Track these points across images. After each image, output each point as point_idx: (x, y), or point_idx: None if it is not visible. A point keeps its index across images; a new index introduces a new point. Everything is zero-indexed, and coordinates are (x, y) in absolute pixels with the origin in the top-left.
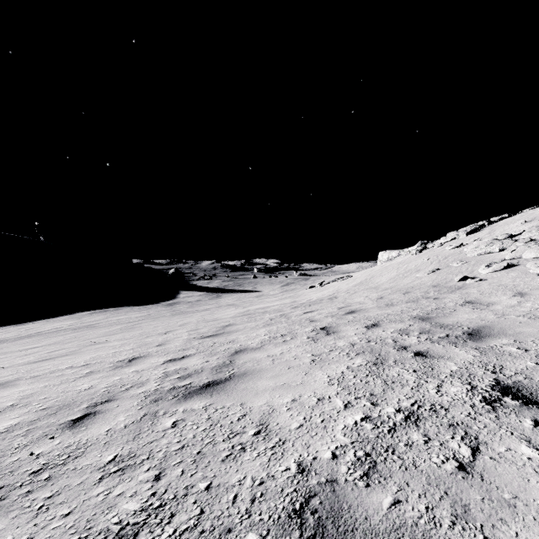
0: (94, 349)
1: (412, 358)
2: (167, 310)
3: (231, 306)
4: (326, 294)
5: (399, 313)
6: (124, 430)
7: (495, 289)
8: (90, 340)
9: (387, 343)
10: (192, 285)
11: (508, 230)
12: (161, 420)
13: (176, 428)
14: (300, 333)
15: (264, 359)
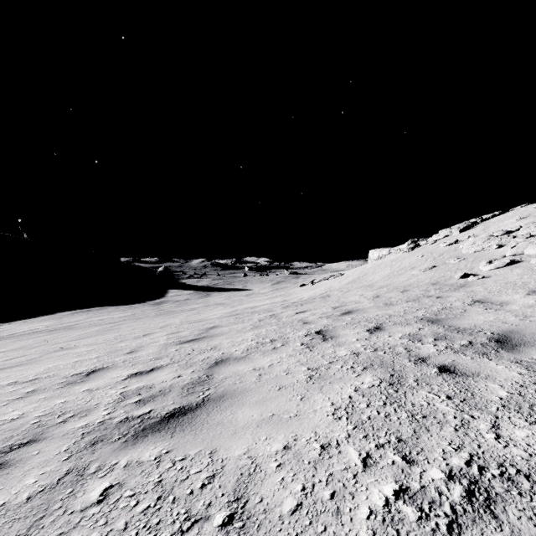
0: (55, 357)
1: (437, 375)
2: (153, 309)
3: (219, 306)
4: (318, 292)
5: (402, 314)
6: (22, 508)
7: (503, 287)
8: (58, 345)
9: (399, 352)
10: (181, 284)
11: (503, 226)
12: (86, 485)
13: (103, 504)
14: (292, 337)
15: (249, 373)
